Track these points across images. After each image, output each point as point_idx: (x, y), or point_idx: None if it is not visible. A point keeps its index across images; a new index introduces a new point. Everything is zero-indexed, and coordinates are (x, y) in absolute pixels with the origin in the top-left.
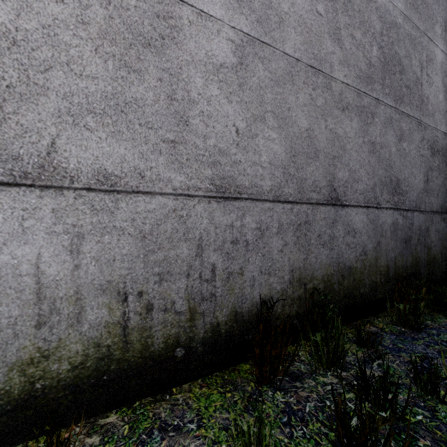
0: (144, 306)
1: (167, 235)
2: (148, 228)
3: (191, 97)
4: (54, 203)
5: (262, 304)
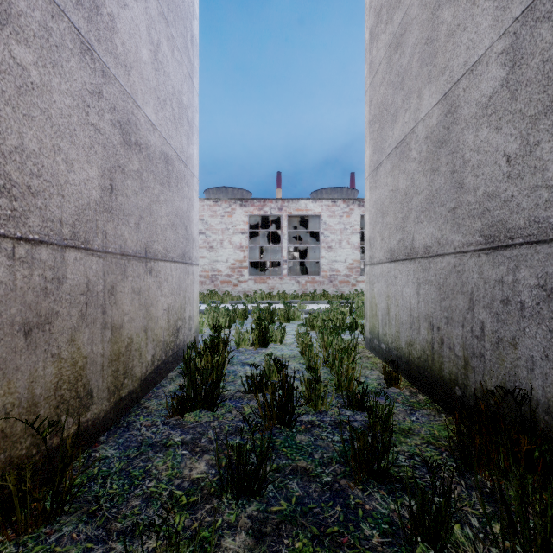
0: (440, 338)
1: (450, 287)
2: (441, 281)
3: (464, 160)
4: (413, 267)
5: (549, 409)
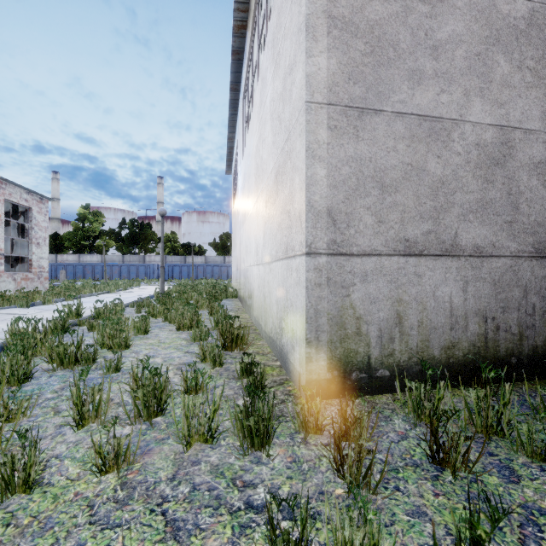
0: (495, 326)
1: (506, 282)
2: (497, 278)
3: (520, 190)
4: (456, 264)
5: None
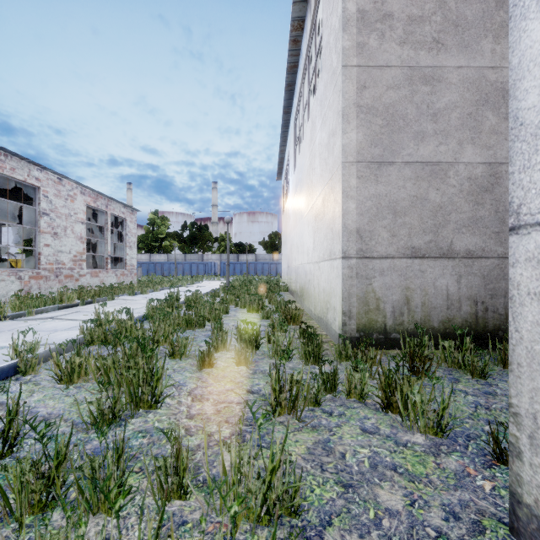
0: (484, 308)
1: (494, 276)
2: (486, 273)
3: (506, 209)
4: (452, 264)
5: None
